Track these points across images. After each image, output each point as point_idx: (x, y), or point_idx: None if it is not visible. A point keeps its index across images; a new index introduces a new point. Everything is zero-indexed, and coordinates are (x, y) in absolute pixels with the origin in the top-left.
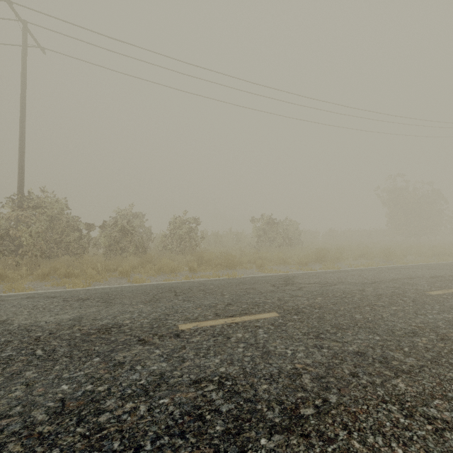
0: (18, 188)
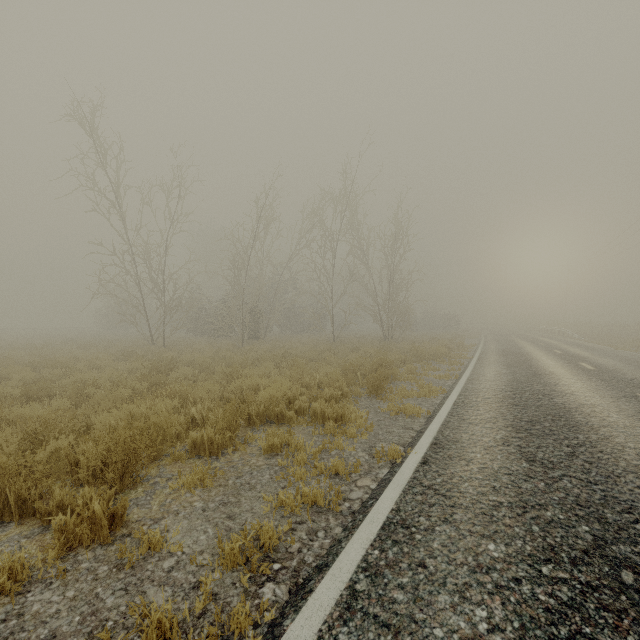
0: None
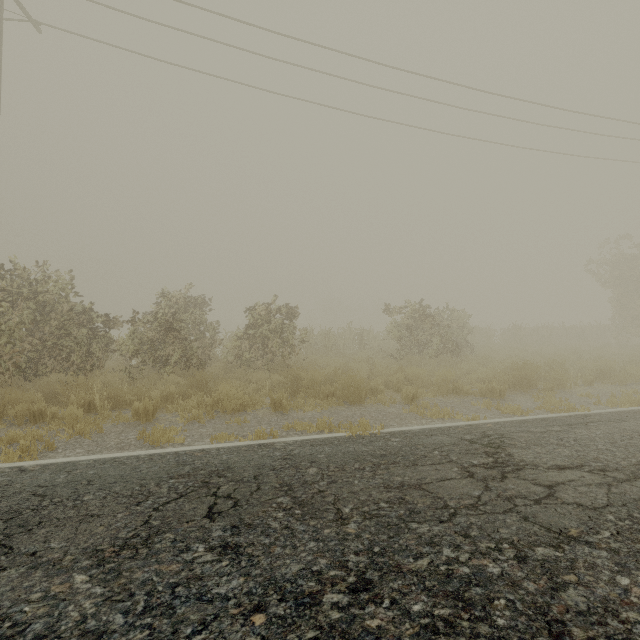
0: None
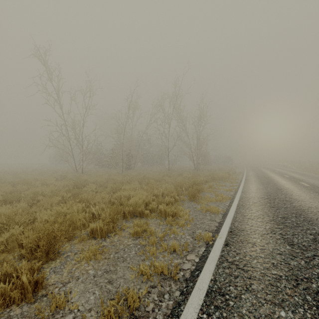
0: None
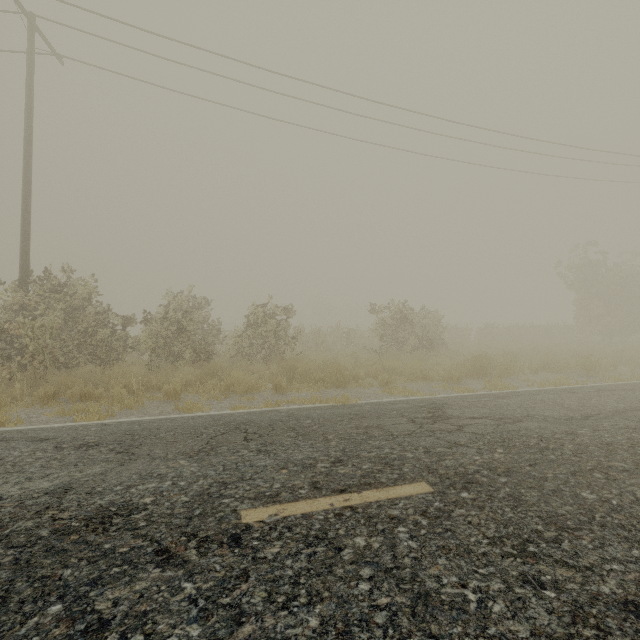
0: (20, 263)
